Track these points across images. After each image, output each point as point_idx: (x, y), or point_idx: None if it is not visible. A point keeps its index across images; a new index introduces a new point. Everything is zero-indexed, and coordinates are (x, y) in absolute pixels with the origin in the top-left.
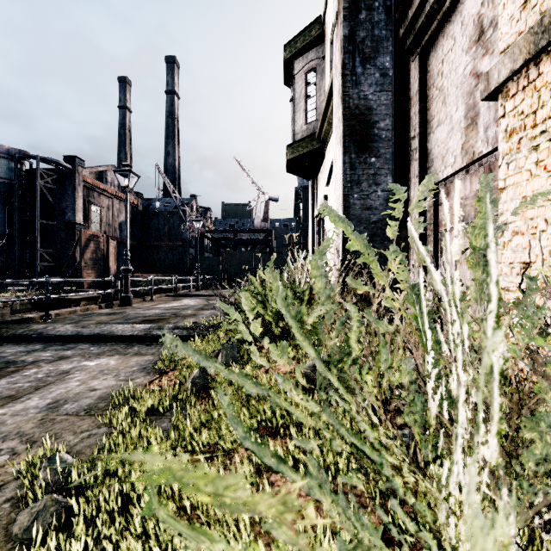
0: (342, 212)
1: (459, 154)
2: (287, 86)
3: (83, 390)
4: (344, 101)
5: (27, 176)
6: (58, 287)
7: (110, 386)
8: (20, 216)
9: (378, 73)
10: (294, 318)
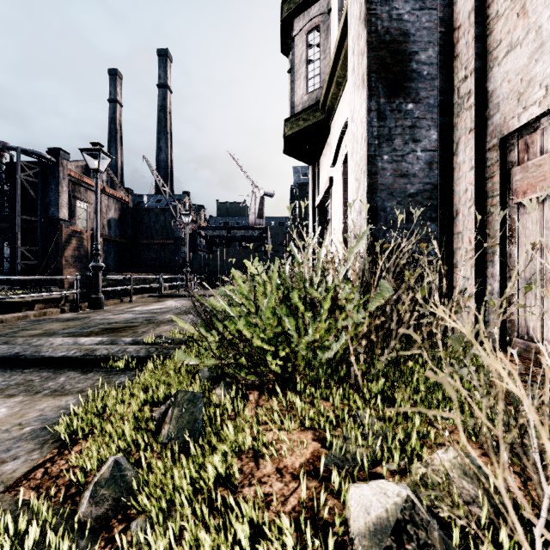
0: (366, 180)
1: None
2: (285, 55)
3: None
4: (370, 22)
5: (8, 169)
6: (37, 287)
7: None
8: None
9: None
10: None
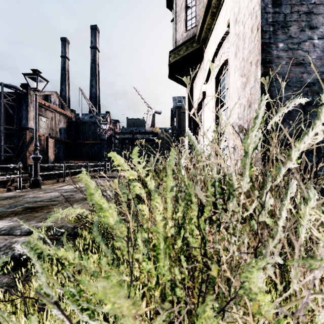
0: (260, 69)
1: None
2: (169, 9)
3: None
4: None
5: None
6: (10, 170)
7: None
8: None
9: None
10: None
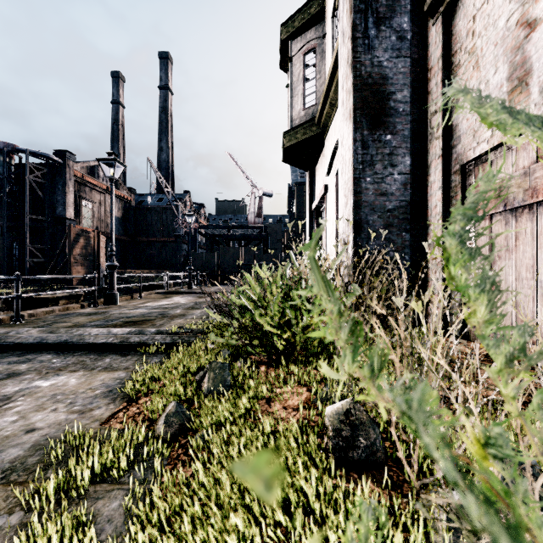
0: (352, 198)
1: None
2: (284, 71)
3: (16, 430)
4: (355, 68)
5: (17, 171)
6: (47, 284)
7: (57, 422)
8: (8, 211)
9: (394, 36)
10: (520, 537)
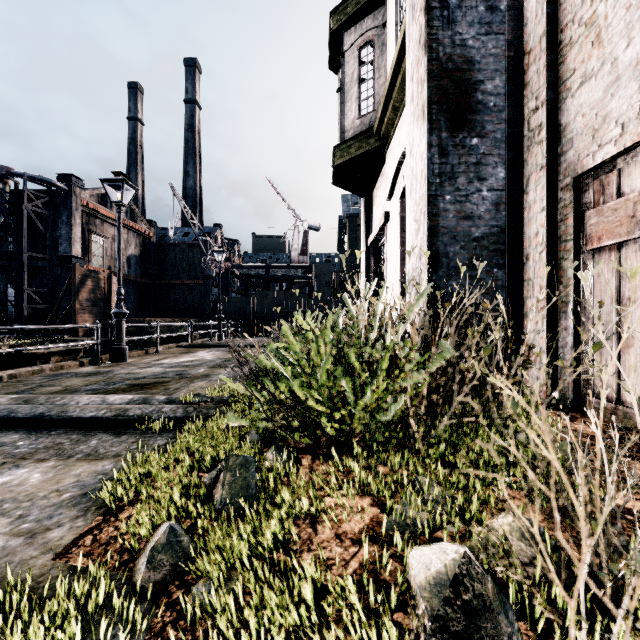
0: (426, 222)
1: (634, 118)
2: (334, 72)
3: None
4: (430, 48)
5: (12, 199)
6: (46, 335)
7: None
8: (2, 247)
9: (483, 6)
10: None
